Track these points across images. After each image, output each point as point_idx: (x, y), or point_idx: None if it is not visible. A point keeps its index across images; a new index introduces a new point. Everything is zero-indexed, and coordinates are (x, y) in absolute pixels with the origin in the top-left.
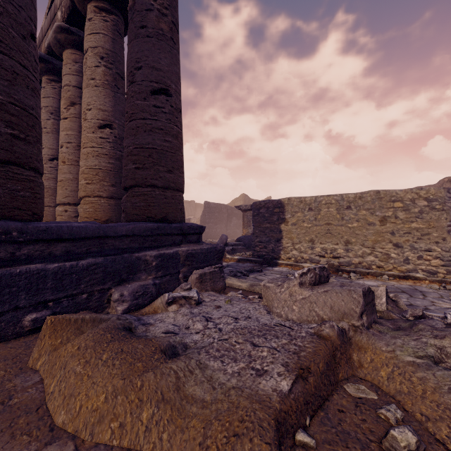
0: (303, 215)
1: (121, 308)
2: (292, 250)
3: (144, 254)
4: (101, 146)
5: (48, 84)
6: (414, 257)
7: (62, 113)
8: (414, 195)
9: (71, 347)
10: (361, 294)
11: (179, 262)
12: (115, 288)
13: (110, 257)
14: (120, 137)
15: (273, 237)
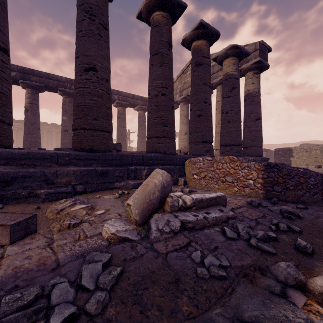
0: (302, 154)
1: None
2: None
3: None
4: None
5: (184, 105)
6: None
7: None
8: None
9: None
10: None
11: None
12: None
13: None
14: None
15: (286, 163)
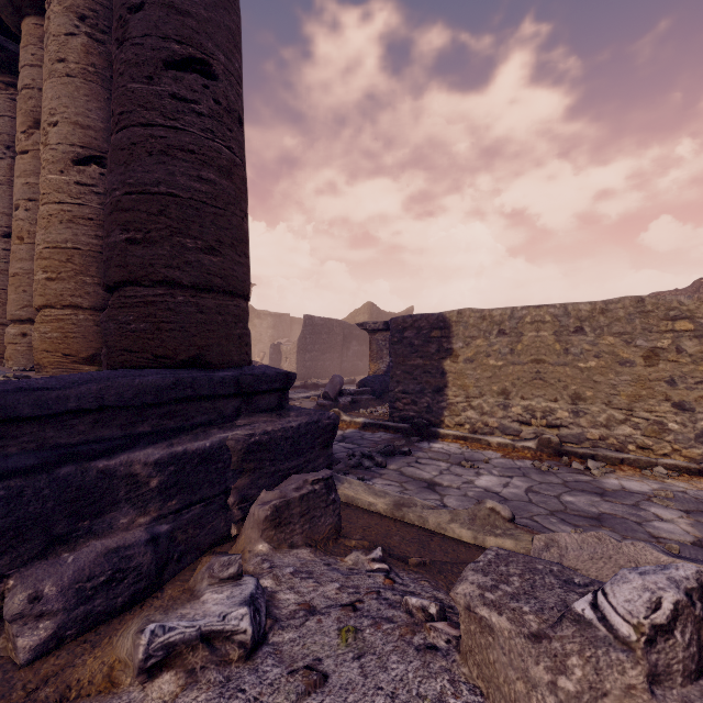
0: (487, 344)
1: (31, 639)
2: (466, 409)
3: (127, 460)
4: (80, 200)
5: (2, 91)
6: None
7: (18, 142)
8: None
9: None
10: None
11: (227, 467)
12: (24, 572)
13: (8, 484)
14: None
15: (430, 385)
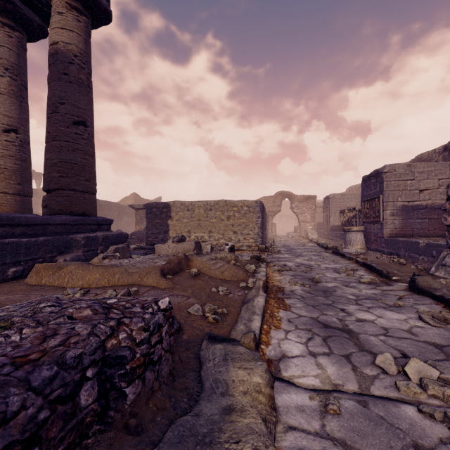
0: (183, 214)
1: None
2: None
3: (76, 236)
4: (7, 148)
5: None
6: (242, 238)
7: None
8: (242, 204)
9: (70, 267)
10: (194, 242)
11: (98, 242)
12: (59, 257)
13: (55, 237)
14: (26, 141)
15: (163, 230)
